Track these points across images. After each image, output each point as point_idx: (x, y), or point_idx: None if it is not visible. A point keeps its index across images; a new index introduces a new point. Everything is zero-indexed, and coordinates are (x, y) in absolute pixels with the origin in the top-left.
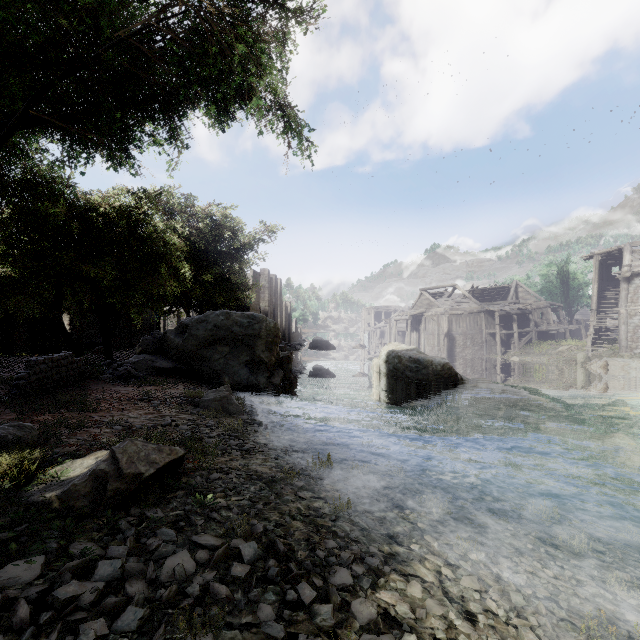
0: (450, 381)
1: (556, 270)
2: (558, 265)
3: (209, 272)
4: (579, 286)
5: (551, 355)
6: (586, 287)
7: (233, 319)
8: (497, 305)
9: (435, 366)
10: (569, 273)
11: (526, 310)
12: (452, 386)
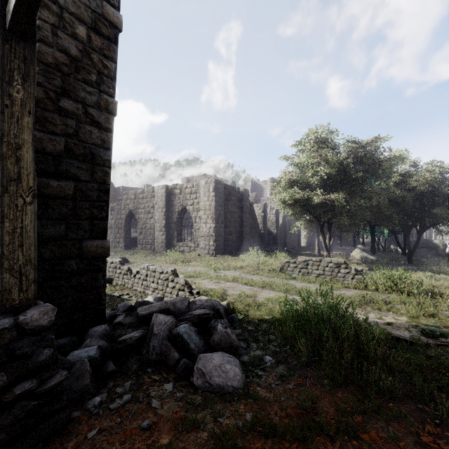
0: None
1: None
2: None
3: None
4: None
5: None
6: None
7: (428, 241)
8: None
9: None
10: None
11: None
12: None
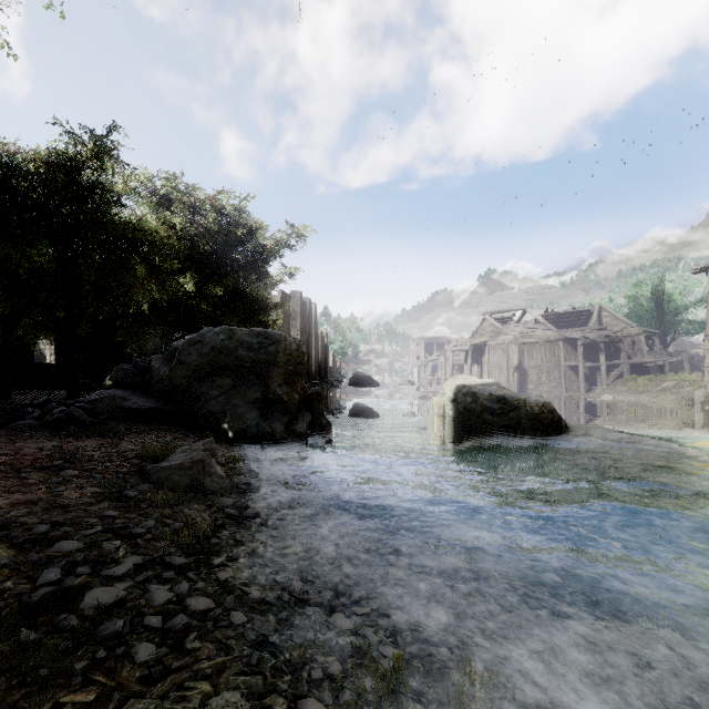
0: (552, 429)
1: (647, 290)
2: (652, 283)
3: (218, 284)
4: (677, 309)
5: (653, 393)
6: (686, 310)
7: (238, 338)
8: (579, 332)
9: (530, 407)
10: (664, 294)
11: (616, 338)
12: (554, 436)
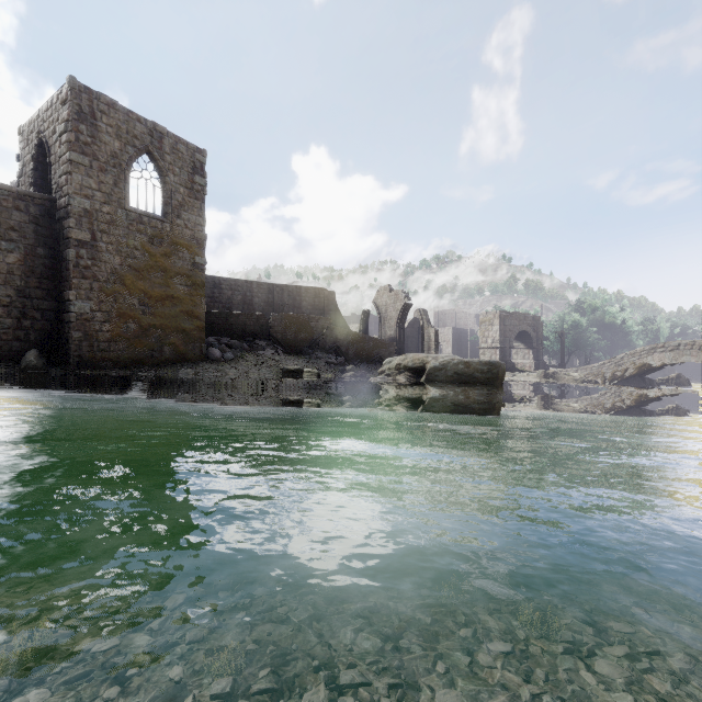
0: None
1: None
2: None
3: None
4: None
5: None
6: None
7: None
8: None
9: None
10: None
11: None
12: None
